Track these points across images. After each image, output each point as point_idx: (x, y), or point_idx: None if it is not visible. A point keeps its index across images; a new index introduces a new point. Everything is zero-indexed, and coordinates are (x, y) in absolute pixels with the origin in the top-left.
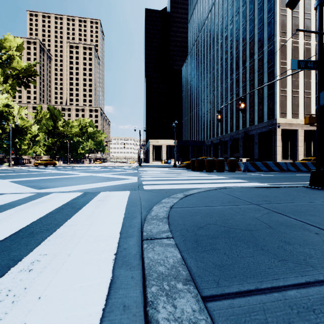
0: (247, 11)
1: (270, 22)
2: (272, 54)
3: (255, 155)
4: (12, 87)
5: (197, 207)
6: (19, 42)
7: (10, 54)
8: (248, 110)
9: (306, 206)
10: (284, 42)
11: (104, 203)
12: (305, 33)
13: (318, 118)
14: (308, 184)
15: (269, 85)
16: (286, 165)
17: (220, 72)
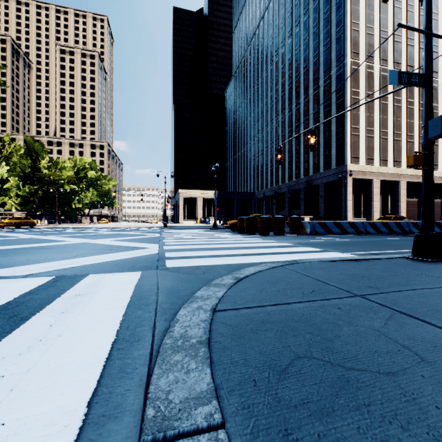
0: (311, 22)
1: (339, 38)
2: (342, 81)
3: (320, 212)
4: None
5: (262, 308)
6: None
7: None
8: (312, 153)
9: (439, 296)
10: (356, 66)
11: (83, 301)
12: (381, 56)
13: (425, 158)
14: (407, 254)
15: (338, 121)
16: (363, 225)
17: (275, 101)
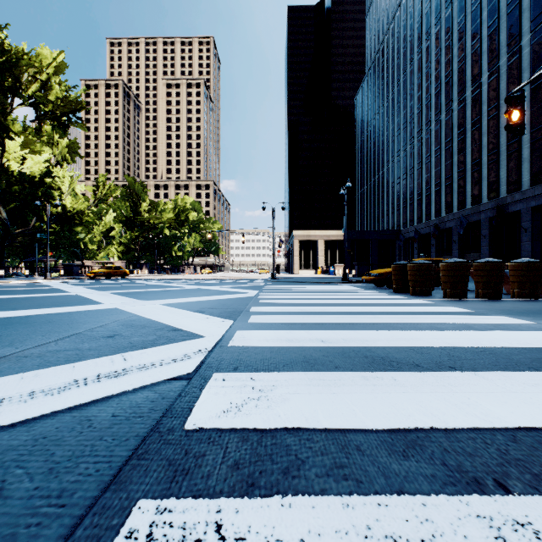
0: None
1: None
2: None
3: (523, 256)
4: (72, 150)
5: None
6: (58, 57)
7: (45, 80)
8: (505, 160)
9: None
10: None
11: None
12: None
13: None
14: None
15: None
16: None
17: (435, 92)
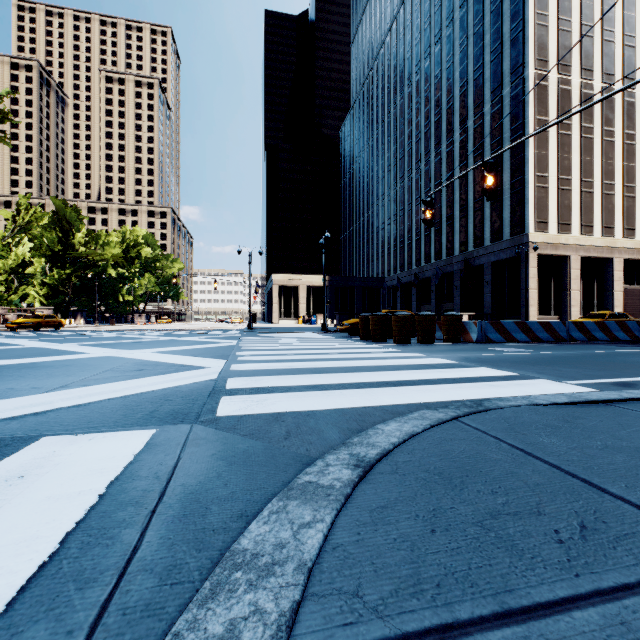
0: (470, 18)
1: (515, 39)
2: (520, 104)
3: (485, 307)
4: None
5: None
6: None
7: None
8: (472, 216)
9: None
10: (543, 81)
11: None
12: (583, 65)
13: None
14: None
15: (514, 166)
16: (565, 327)
17: (415, 140)
